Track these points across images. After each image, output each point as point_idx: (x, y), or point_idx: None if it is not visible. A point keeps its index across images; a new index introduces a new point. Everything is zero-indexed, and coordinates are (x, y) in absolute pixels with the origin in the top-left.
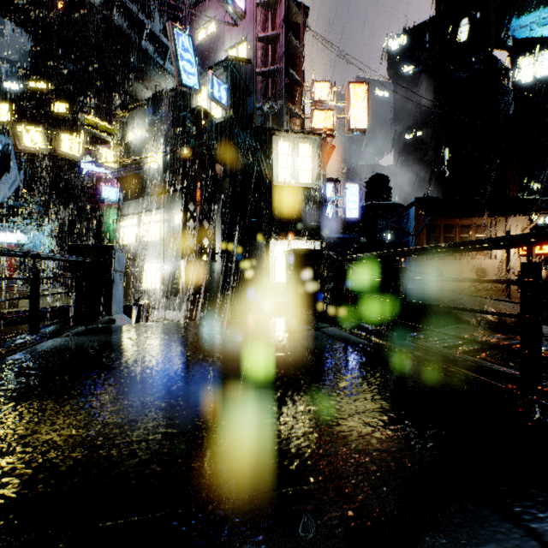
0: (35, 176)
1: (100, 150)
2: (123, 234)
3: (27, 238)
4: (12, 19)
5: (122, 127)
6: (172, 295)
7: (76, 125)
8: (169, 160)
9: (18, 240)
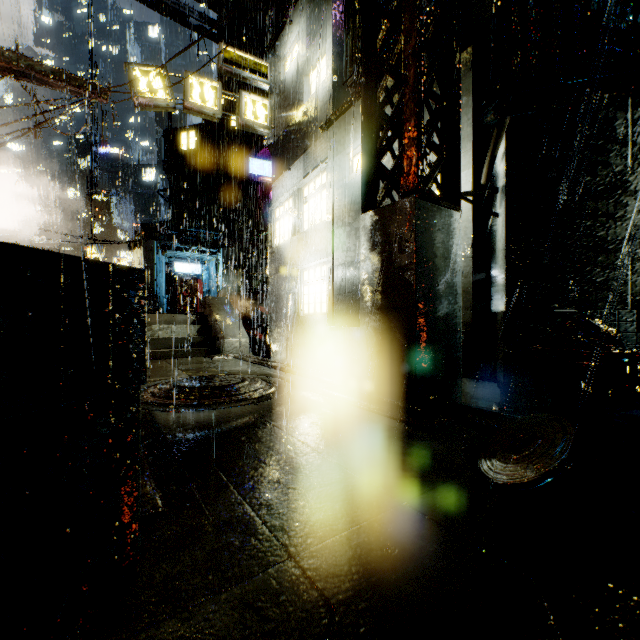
0: (218, 204)
1: (246, 98)
2: (278, 229)
3: (206, 268)
4: (190, 24)
5: (276, 59)
6: (347, 324)
7: (253, 135)
8: (343, 62)
9: (197, 270)
